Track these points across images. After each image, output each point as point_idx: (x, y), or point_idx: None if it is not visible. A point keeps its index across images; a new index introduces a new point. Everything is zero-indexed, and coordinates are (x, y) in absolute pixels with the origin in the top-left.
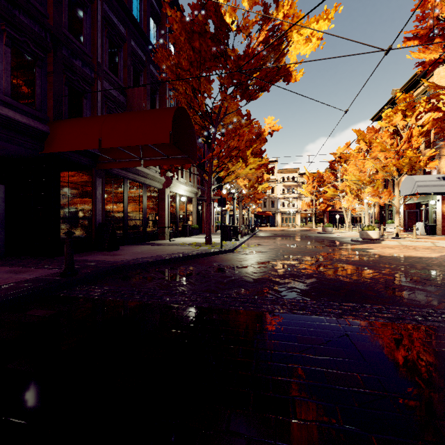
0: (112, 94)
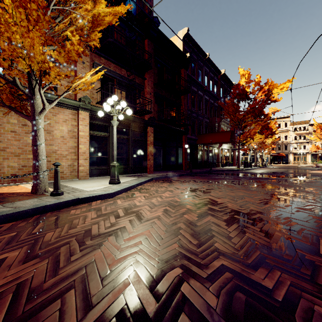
0: (206, 121)
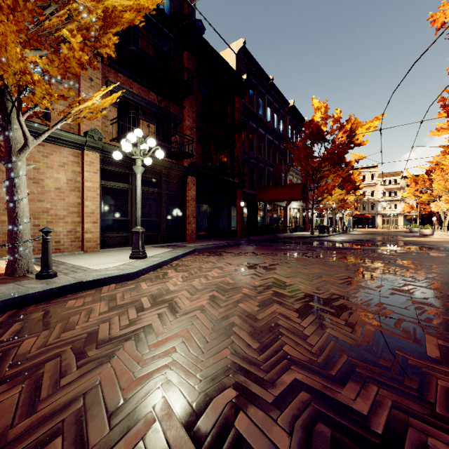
0: (269, 170)
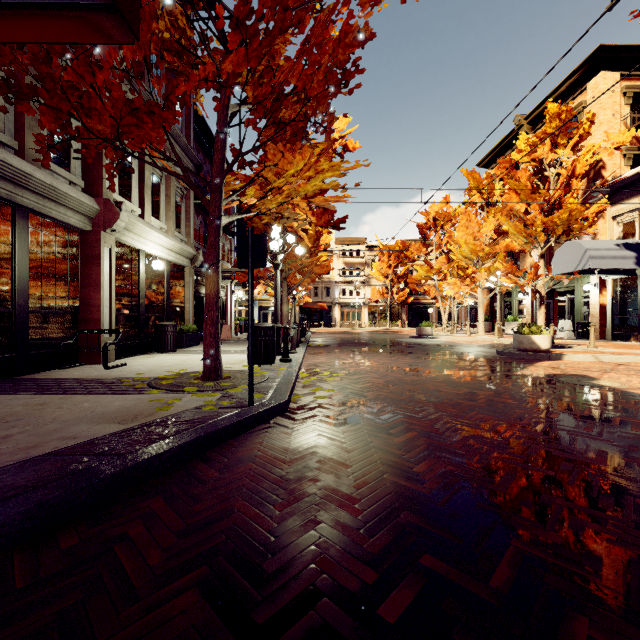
0: None
